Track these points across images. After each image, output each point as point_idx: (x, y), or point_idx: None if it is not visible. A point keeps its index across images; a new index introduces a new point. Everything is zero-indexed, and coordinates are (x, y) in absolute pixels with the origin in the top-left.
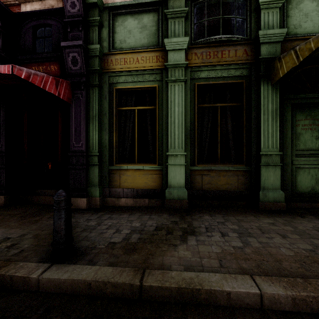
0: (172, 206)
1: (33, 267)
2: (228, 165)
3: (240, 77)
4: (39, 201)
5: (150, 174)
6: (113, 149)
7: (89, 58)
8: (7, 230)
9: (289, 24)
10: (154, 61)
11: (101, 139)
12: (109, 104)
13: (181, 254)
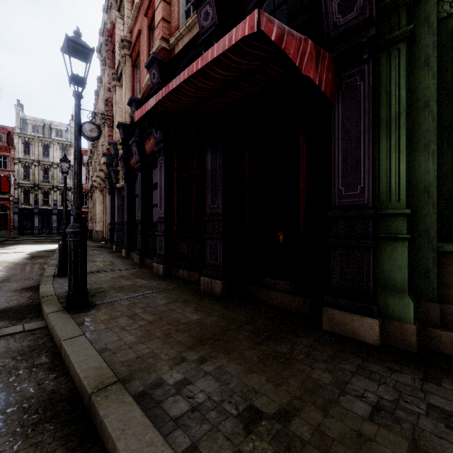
0: None
1: None
2: None
3: None
4: (266, 298)
5: None
6: (450, 198)
7: None
8: (244, 371)
9: None
10: None
11: (410, 173)
12: (436, 78)
13: None
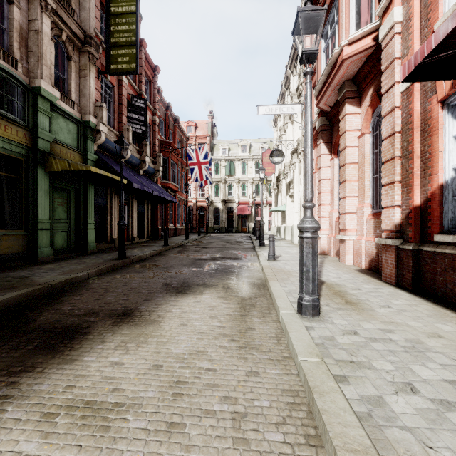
0: None
1: None
2: (10, 231)
3: (19, 154)
4: None
5: None
6: None
7: None
8: None
9: (53, 129)
10: None
11: None
12: None
13: (44, 279)
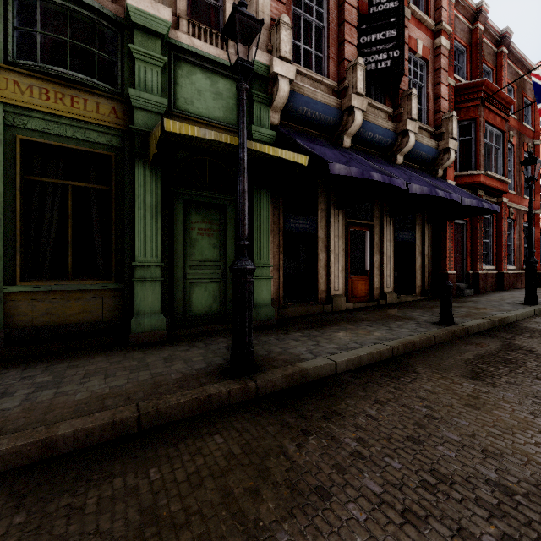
0: None
1: None
2: (84, 282)
3: (108, 146)
4: None
5: None
6: None
7: None
8: None
9: (180, 95)
10: None
11: None
12: None
13: None
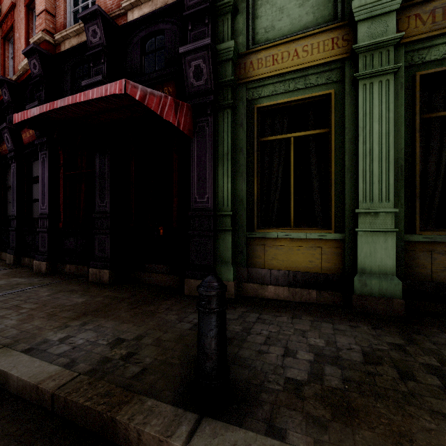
0: (368, 307)
1: (170, 416)
2: None
3: None
4: (148, 280)
5: (318, 247)
6: (253, 206)
7: (218, 65)
8: (118, 324)
9: None
10: (328, 48)
11: (234, 190)
12: (246, 134)
13: None
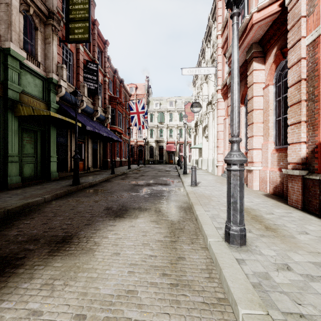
0: None
1: None
2: None
3: None
4: None
5: None
6: None
7: None
8: None
9: (21, 83)
10: None
11: None
12: None
13: (4, 204)
